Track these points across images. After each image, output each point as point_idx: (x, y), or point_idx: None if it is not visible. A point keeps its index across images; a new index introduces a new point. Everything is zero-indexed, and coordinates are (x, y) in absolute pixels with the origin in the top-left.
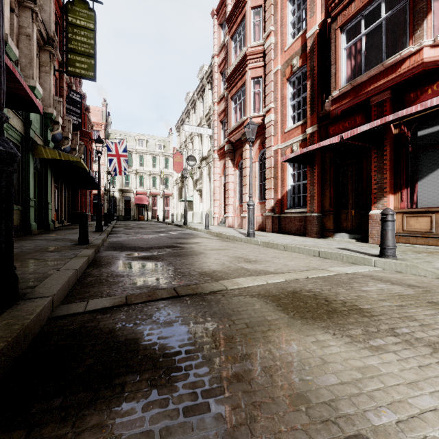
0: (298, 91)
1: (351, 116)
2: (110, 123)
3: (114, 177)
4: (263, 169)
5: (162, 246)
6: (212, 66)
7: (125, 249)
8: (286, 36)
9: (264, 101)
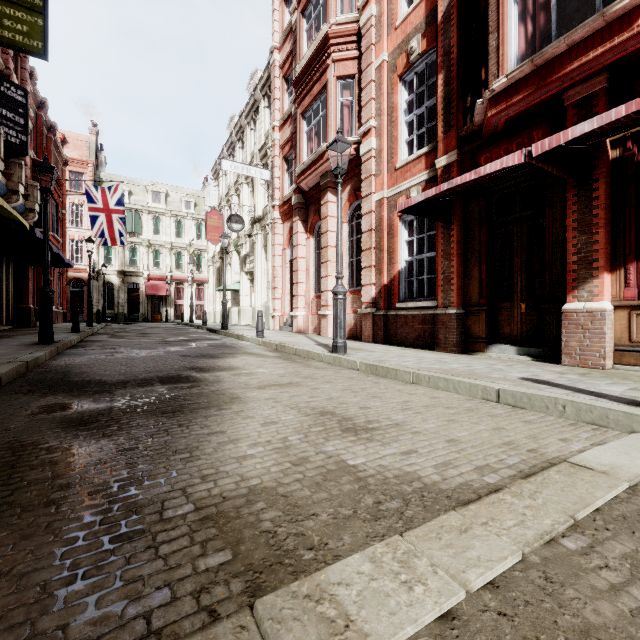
0: (418, 98)
1: (523, 131)
2: (104, 162)
3: (109, 250)
4: (355, 234)
5: (153, 378)
6: (270, 66)
7: (59, 388)
8: (398, 2)
9: (358, 118)
